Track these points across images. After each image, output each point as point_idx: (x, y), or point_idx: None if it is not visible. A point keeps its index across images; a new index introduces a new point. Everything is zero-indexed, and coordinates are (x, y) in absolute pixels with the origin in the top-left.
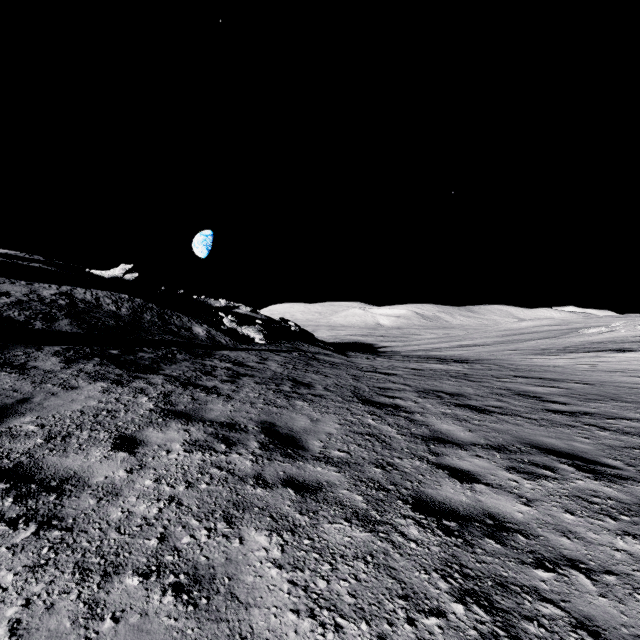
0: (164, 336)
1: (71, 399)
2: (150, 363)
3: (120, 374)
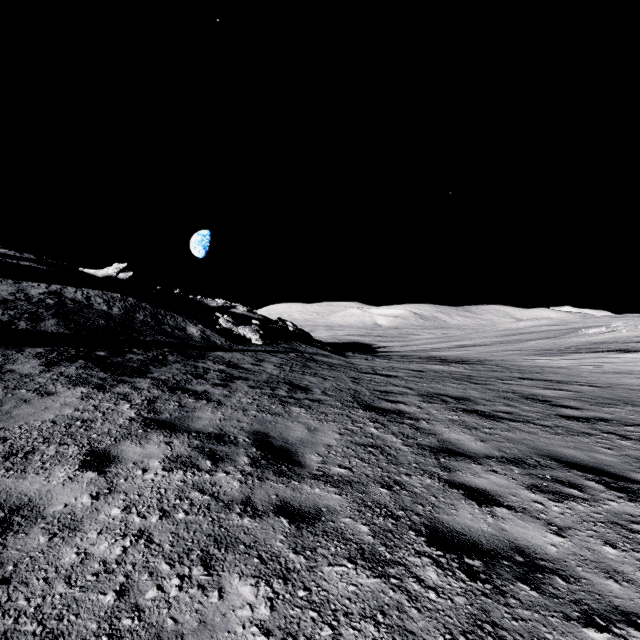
0: (156, 337)
1: (44, 407)
2: (138, 365)
3: (104, 378)
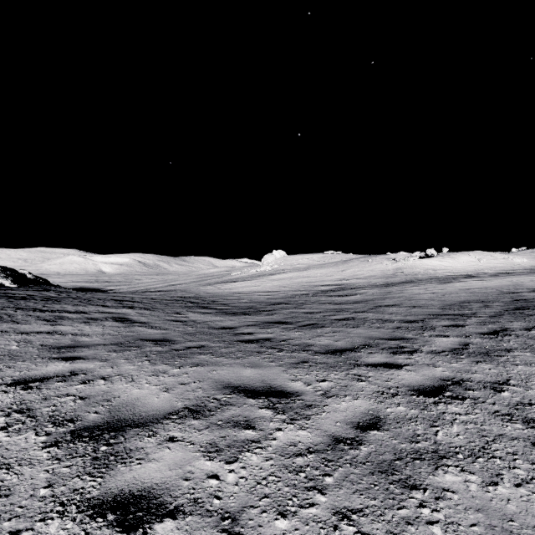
0: None
1: None
2: None
3: None
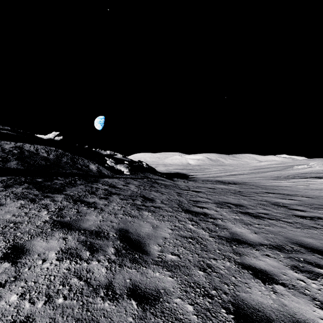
0: (72, 170)
1: None
2: (59, 186)
3: (37, 194)
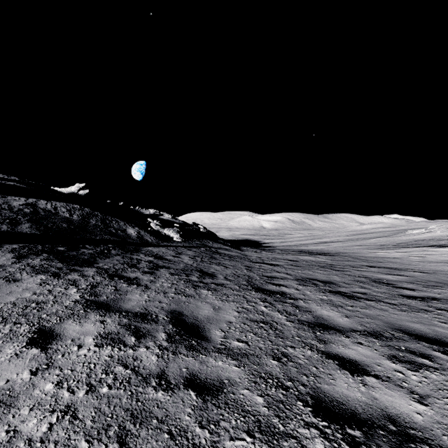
0: (104, 236)
1: (9, 291)
2: (88, 257)
3: (60, 267)
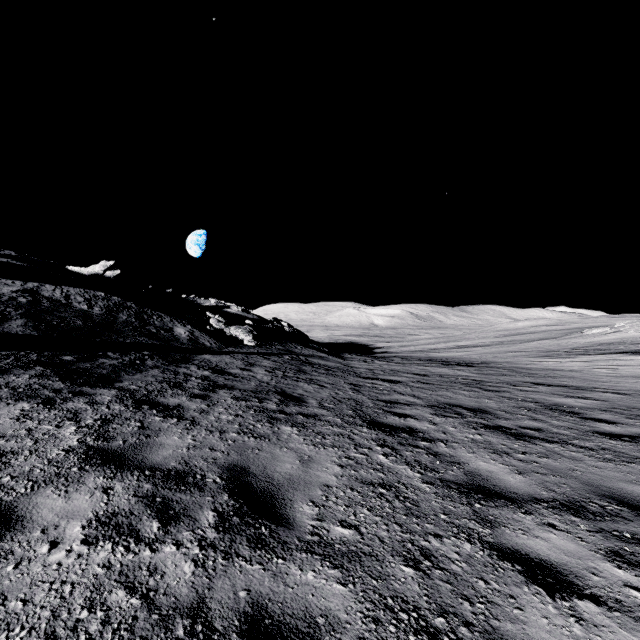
0: (138, 338)
1: None
2: (108, 372)
3: (59, 389)
